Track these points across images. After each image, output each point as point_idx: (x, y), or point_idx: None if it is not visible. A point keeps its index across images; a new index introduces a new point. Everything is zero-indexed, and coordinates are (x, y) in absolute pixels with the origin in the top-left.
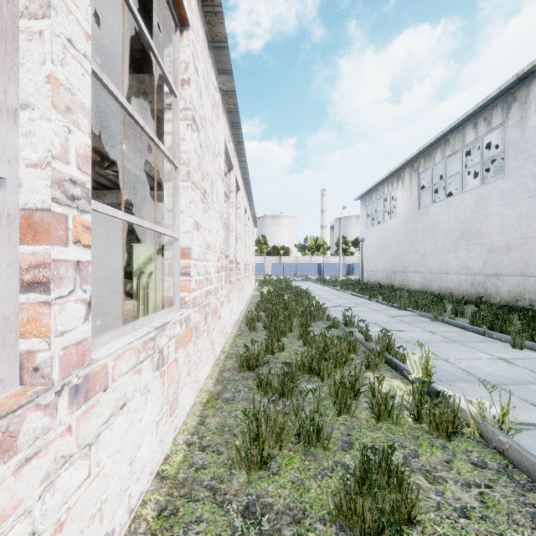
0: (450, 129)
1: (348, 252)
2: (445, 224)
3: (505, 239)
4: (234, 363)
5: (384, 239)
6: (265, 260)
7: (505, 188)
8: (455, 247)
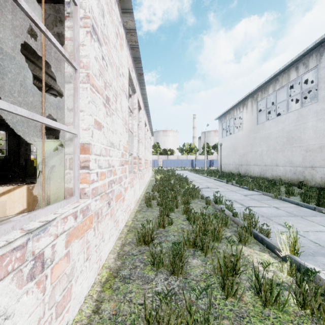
0: (279, 71)
1: (210, 152)
2: (275, 134)
3: (318, 143)
4: (133, 236)
5: (234, 144)
6: (158, 157)
7: (318, 109)
8: (282, 148)
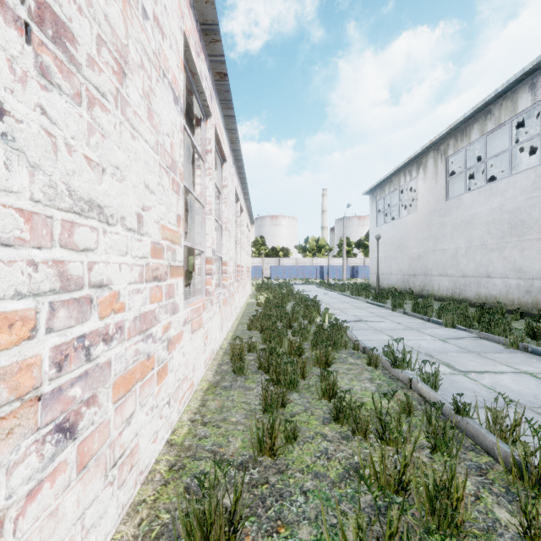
0: (495, 95)
1: (351, 254)
2: (485, 216)
3: None
4: (180, 497)
5: (400, 237)
6: (263, 262)
7: None
8: (500, 244)
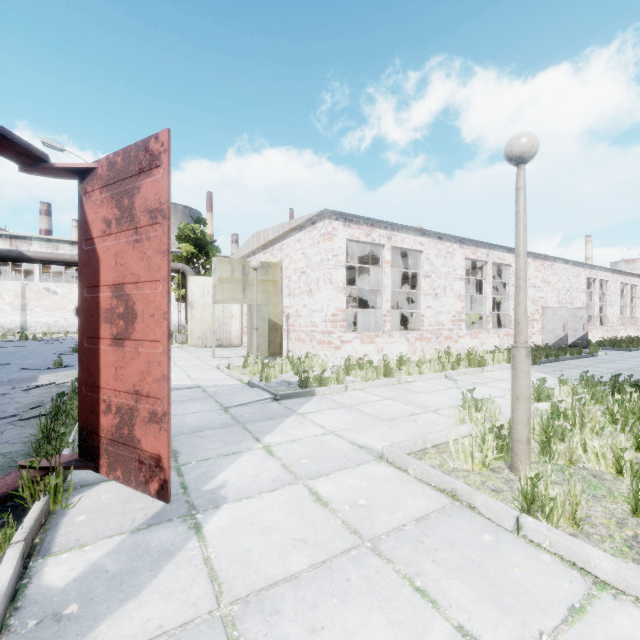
0: None
1: None
2: None
3: None
4: None
5: None
6: None
7: None
8: None
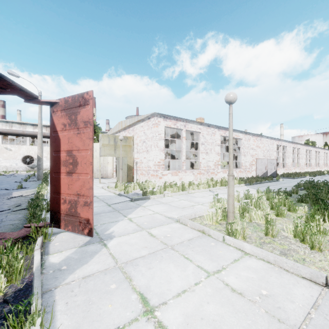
0: None
1: None
2: None
3: None
4: None
5: None
6: None
7: None
8: None
